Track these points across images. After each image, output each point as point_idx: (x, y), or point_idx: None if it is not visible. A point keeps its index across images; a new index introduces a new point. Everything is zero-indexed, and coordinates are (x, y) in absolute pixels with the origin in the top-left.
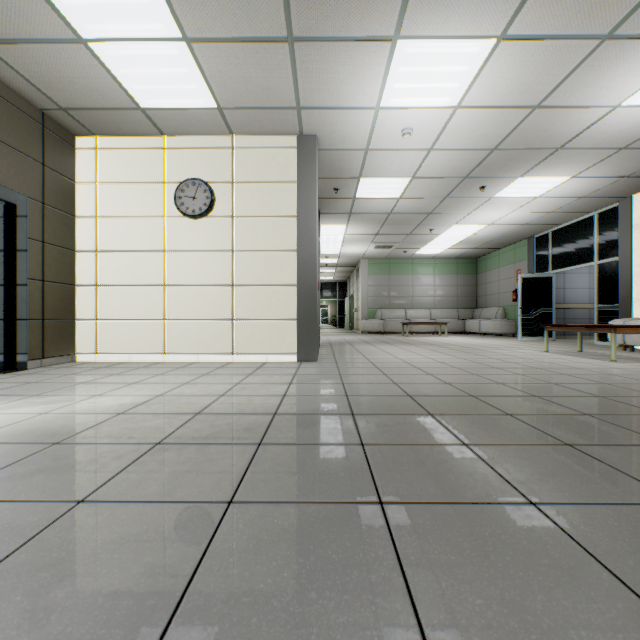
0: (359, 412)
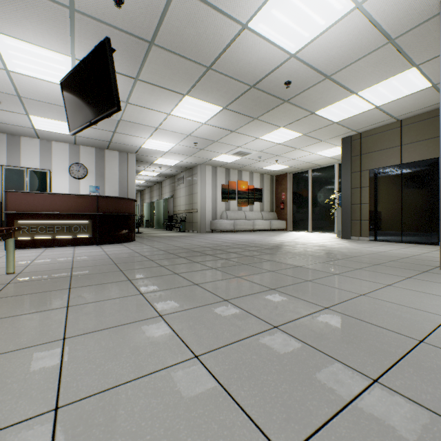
0: (269, 249)
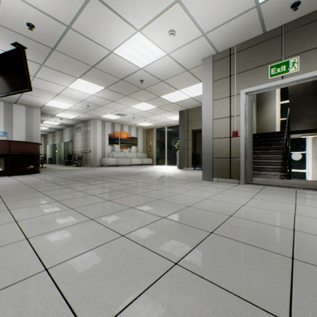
0: (132, 175)
